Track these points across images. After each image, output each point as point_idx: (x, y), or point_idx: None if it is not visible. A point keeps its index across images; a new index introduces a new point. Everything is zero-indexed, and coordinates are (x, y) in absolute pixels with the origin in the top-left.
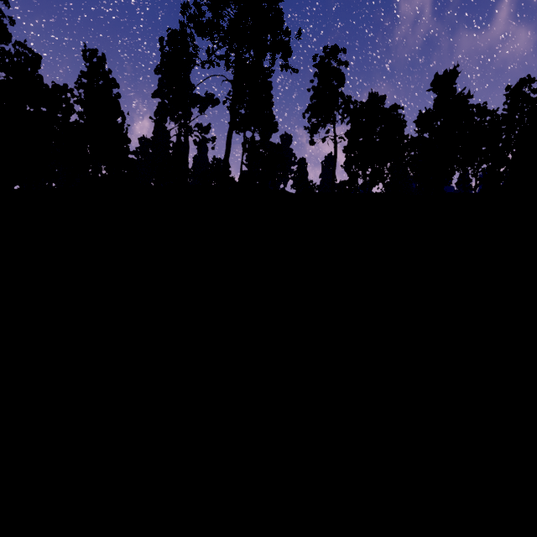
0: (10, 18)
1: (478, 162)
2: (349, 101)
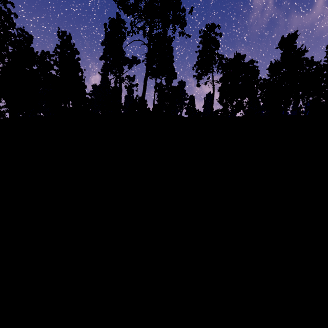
0: (15, 13)
1: (307, 95)
2: (222, 58)
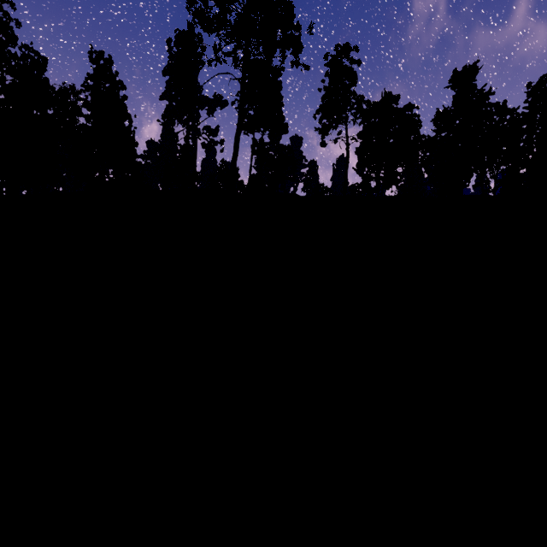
0: (16, 20)
1: (497, 163)
2: (362, 100)
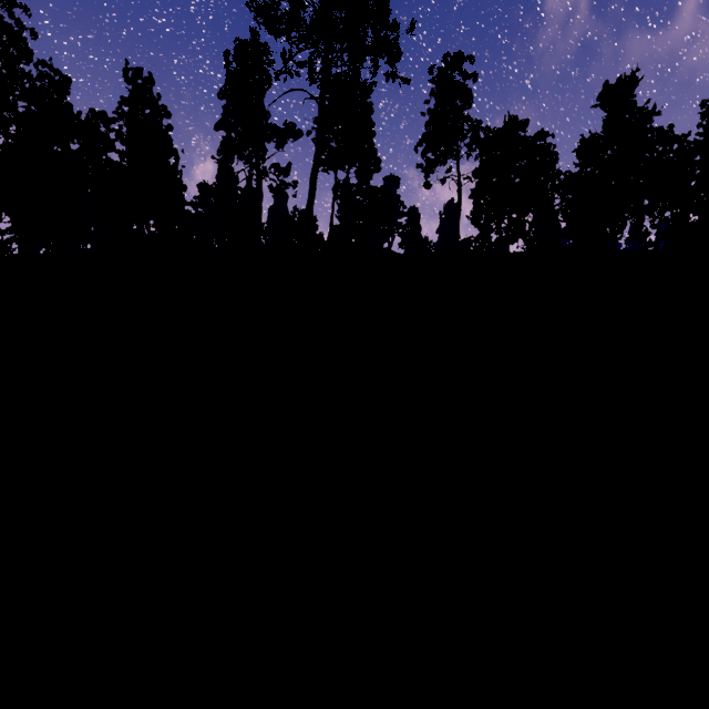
0: (31, 30)
1: (661, 208)
2: (478, 127)
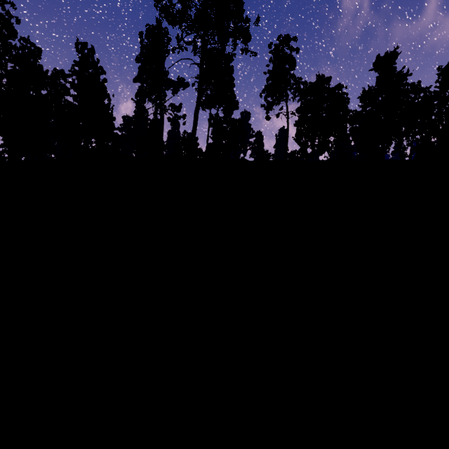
0: (16, 17)
1: (413, 133)
2: (300, 81)
